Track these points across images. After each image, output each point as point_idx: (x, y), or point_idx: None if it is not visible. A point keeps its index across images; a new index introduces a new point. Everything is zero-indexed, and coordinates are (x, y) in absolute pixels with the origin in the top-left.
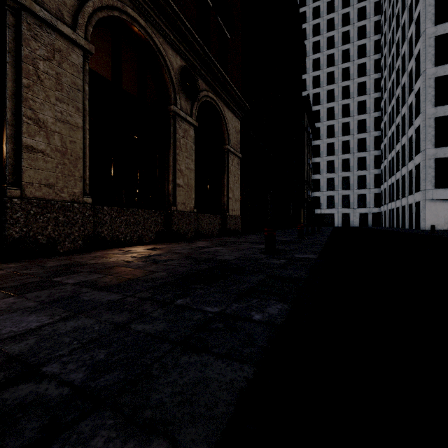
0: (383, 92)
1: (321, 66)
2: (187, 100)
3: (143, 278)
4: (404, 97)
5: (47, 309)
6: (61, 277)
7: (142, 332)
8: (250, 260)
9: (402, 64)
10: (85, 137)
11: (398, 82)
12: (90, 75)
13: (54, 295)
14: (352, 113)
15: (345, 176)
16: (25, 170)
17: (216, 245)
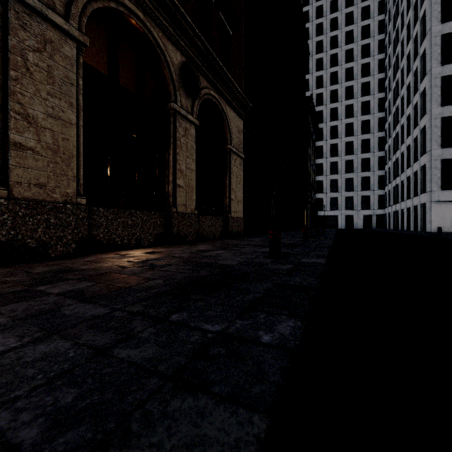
0: (387, 92)
1: (324, 66)
2: (187, 97)
3: (137, 286)
4: (409, 97)
5: (19, 328)
6: (46, 286)
7: (126, 361)
8: (255, 265)
9: (407, 64)
10: (79, 134)
11: (403, 82)
12: (85, 69)
13: (32, 309)
14: (356, 114)
15: (349, 177)
16: (13, 169)
17: (218, 248)
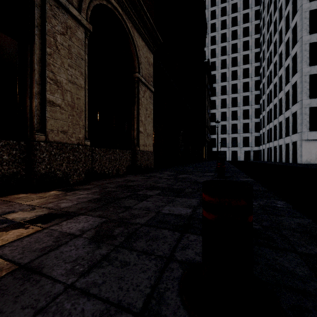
0: (262, 61)
1: (217, 42)
2: None
3: None
4: (281, 62)
5: None
6: None
7: None
8: None
9: (279, 37)
10: None
11: (275, 52)
12: None
13: None
14: (239, 77)
15: (234, 123)
16: None
17: (96, 202)
